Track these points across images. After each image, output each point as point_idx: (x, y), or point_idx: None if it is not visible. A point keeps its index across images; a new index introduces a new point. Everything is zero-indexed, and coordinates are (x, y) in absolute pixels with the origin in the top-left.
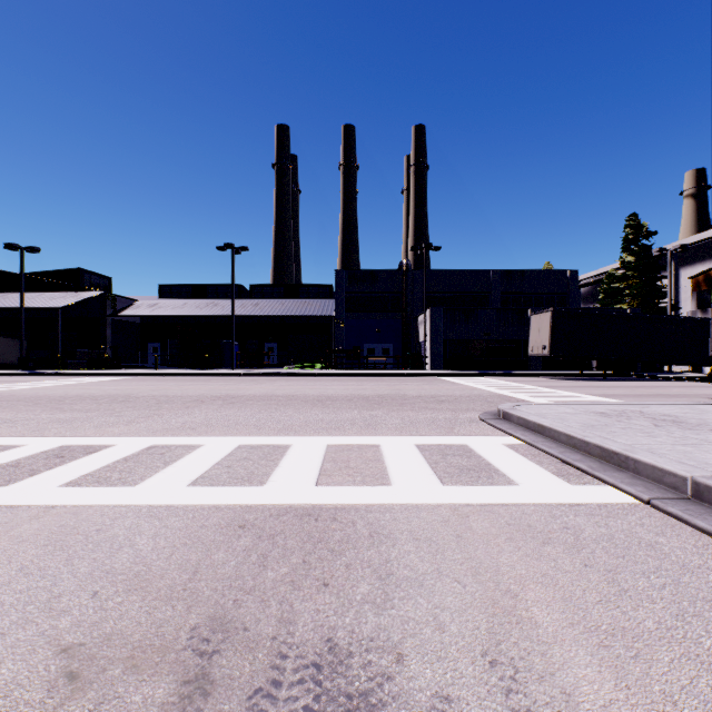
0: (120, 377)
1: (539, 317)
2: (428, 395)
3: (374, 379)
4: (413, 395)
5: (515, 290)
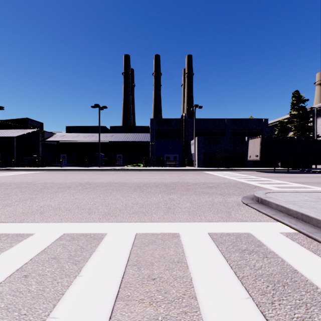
0: (41, 171)
1: (253, 140)
2: (201, 182)
3: (169, 172)
4: (192, 182)
5: (237, 128)
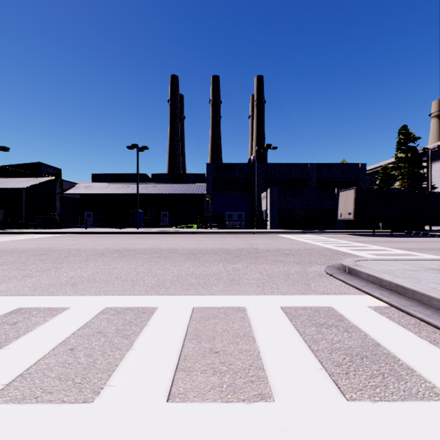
0: (59, 234)
1: (345, 193)
2: (274, 249)
3: (233, 236)
4: (263, 249)
5: (325, 177)
